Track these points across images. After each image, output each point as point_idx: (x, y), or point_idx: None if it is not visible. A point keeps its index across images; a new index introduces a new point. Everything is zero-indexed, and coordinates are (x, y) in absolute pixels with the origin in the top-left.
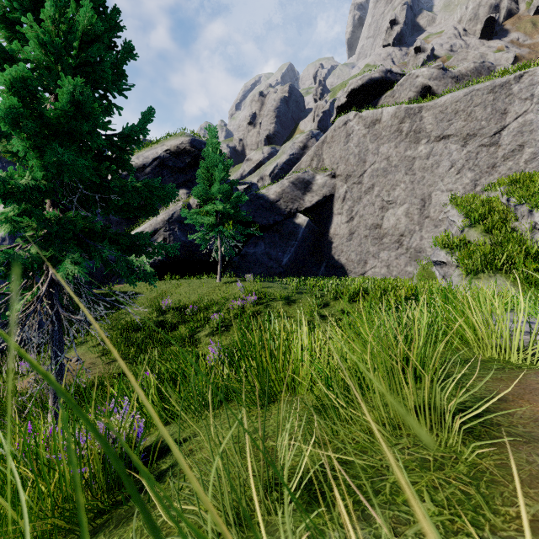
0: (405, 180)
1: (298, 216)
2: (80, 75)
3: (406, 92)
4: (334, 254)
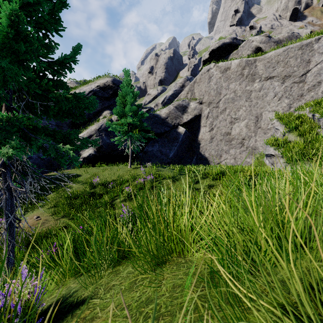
0: (245, 105)
1: (179, 128)
2: (24, 13)
3: (245, 51)
4: (201, 151)
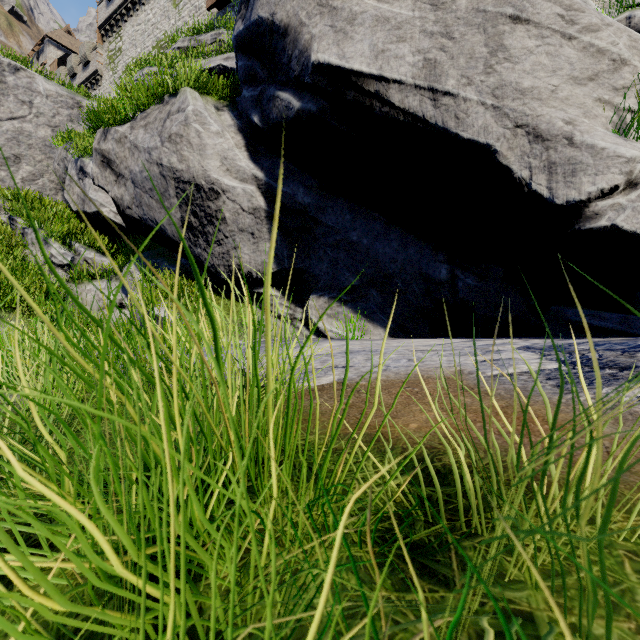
0: None
1: None
2: None
3: None
4: None
